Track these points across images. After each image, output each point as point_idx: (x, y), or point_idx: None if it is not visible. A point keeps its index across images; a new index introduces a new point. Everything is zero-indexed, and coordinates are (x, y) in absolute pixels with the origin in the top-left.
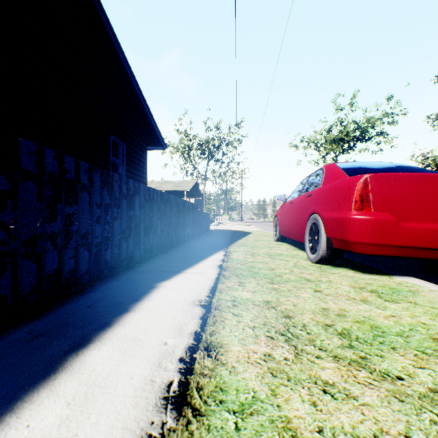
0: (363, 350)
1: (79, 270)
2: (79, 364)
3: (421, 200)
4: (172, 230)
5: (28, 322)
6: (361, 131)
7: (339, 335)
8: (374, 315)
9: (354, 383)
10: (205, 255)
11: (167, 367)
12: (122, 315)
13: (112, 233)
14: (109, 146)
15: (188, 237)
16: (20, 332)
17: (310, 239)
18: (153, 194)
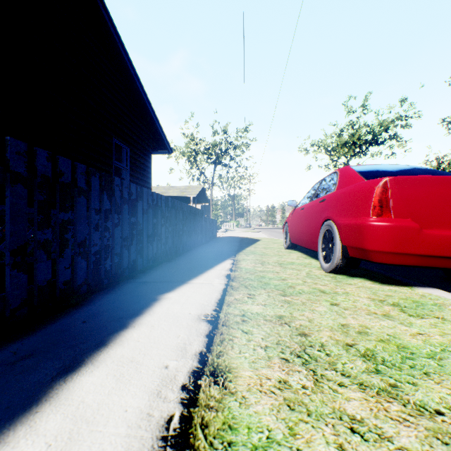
0: (392, 375)
1: (76, 281)
2: (66, 393)
3: (446, 206)
4: (177, 238)
5: (15, 340)
6: (373, 134)
7: (363, 356)
8: (400, 333)
9: (386, 419)
10: (212, 264)
11: (167, 396)
12: (120, 332)
13: (112, 240)
14: (111, 150)
15: (194, 245)
16: (5, 353)
17: (323, 247)
18: (157, 199)
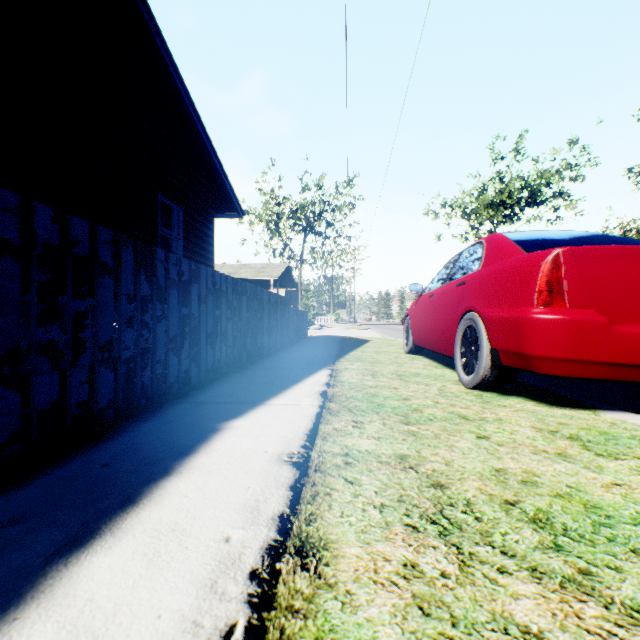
0: (582, 554)
1: (97, 402)
2: (67, 584)
3: None
4: (251, 338)
5: None
6: (530, 190)
7: (533, 522)
8: (585, 483)
9: (580, 633)
10: (300, 376)
11: (226, 591)
12: (159, 481)
13: (154, 341)
14: (156, 211)
15: (275, 348)
16: None
17: (463, 351)
18: (221, 282)
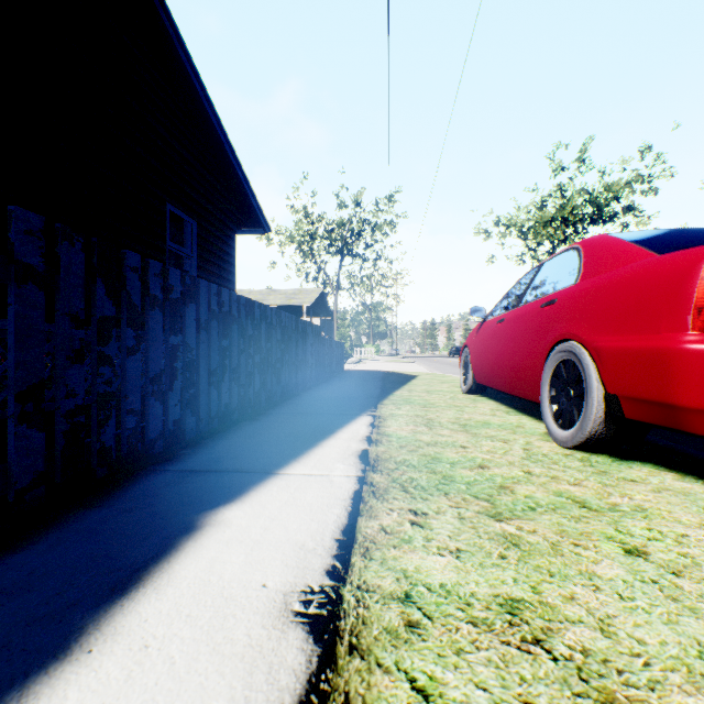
0: None
1: (12, 481)
2: None
3: None
4: (272, 374)
5: None
6: (595, 205)
7: None
8: None
9: None
10: (333, 425)
11: None
12: (32, 680)
13: (122, 383)
14: (163, 223)
15: (304, 385)
16: None
17: (554, 394)
18: (230, 303)
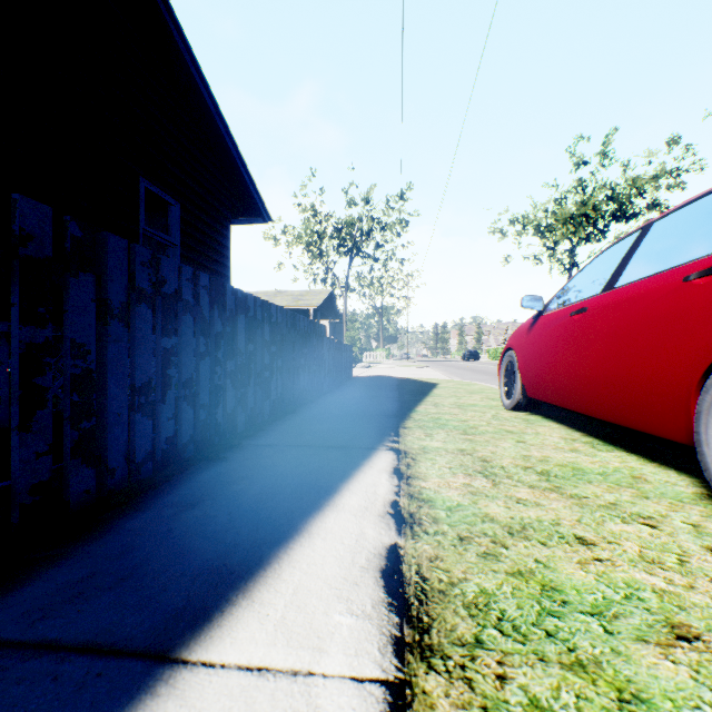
0: None
1: None
2: None
3: None
4: (256, 386)
5: None
6: (618, 201)
7: None
8: None
9: None
10: (334, 473)
11: None
12: None
13: None
14: (136, 201)
15: (304, 397)
16: None
17: None
18: (179, 282)
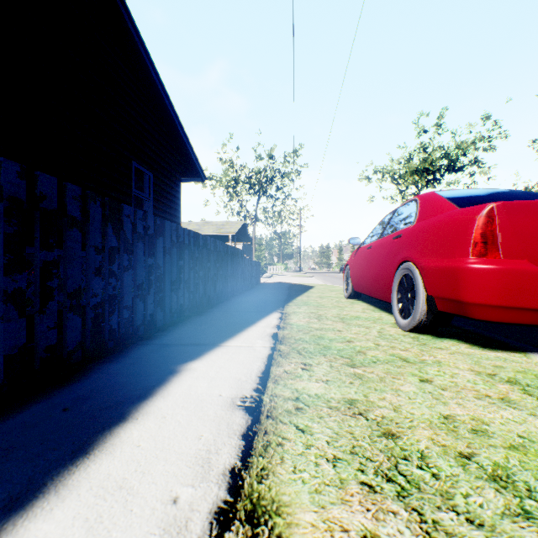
0: None
1: (65, 345)
2: None
3: None
4: (211, 284)
5: None
6: (449, 159)
7: (493, 480)
8: (537, 433)
9: None
10: (254, 319)
11: None
12: (114, 428)
13: (121, 289)
14: (130, 176)
15: (232, 293)
16: None
17: (399, 297)
18: (184, 236)
